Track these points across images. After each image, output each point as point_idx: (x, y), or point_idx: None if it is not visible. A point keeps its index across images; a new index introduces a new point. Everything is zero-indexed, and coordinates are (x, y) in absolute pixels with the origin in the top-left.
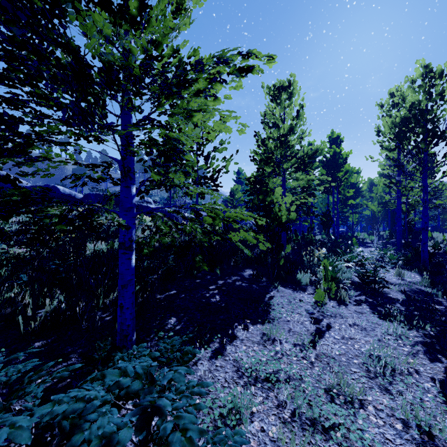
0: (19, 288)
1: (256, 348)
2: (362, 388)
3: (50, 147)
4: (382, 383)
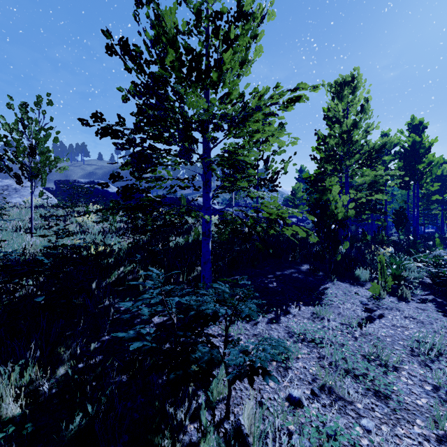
0: (132, 265)
1: (306, 321)
2: (398, 358)
3: (156, 167)
4: (421, 358)
